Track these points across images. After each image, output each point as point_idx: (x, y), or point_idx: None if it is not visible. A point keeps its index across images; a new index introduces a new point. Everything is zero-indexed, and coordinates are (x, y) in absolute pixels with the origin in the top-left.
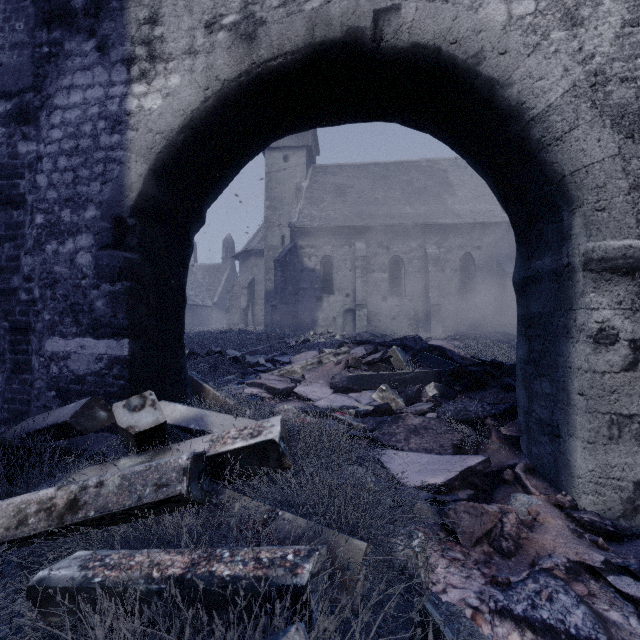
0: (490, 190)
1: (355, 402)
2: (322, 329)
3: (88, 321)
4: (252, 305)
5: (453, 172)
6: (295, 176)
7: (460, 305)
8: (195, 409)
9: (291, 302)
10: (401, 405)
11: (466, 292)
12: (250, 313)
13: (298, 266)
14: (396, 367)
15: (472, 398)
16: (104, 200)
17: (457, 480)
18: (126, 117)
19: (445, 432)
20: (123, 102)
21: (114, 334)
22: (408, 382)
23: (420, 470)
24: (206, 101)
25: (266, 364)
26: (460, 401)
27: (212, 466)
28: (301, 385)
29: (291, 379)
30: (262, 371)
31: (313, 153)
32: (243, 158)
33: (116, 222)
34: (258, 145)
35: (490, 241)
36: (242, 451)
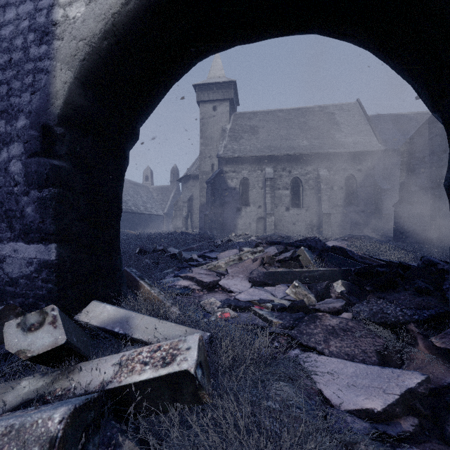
0: (368, 127)
1: (271, 296)
2: (241, 231)
3: (20, 226)
4: (191, 214)
5: (339, 114)
6: (221, 121)
7: (345, 214)
8: (122, 310)
9: (218, 212)
10: (312, 300)
11: (350, 204)
12: (189, 220)
13: (223, 186)
14: (304, 264)
15: (385, 299)
16: (33, 109)
17: (398, 406)
18: (53, 27)
19: (365, 336)
20: (50, 13)
21: (42, 239)
22: (317, 279)
23: (349, 385)
24: (127, 4)
25: (198, 259)
26: (375, 302)
27: (115, 400)
28: (225, 278)
29: (217, 272)
30: (194, 265)
31: (234, 104)
32: (171, 76)
33: (43, 130)
34: (184, 63)
35: (368, 165)
36: (150, 383)
